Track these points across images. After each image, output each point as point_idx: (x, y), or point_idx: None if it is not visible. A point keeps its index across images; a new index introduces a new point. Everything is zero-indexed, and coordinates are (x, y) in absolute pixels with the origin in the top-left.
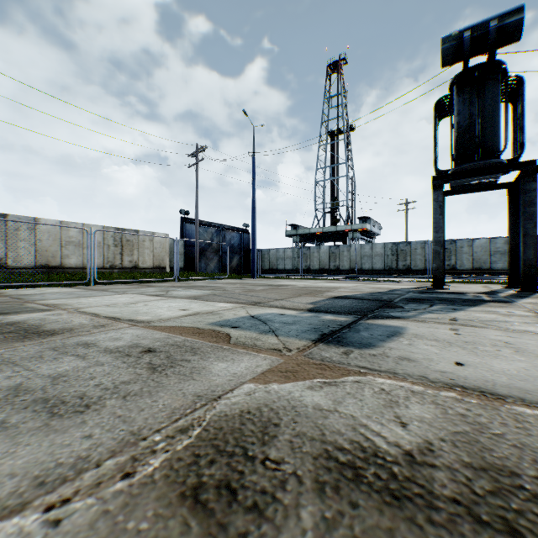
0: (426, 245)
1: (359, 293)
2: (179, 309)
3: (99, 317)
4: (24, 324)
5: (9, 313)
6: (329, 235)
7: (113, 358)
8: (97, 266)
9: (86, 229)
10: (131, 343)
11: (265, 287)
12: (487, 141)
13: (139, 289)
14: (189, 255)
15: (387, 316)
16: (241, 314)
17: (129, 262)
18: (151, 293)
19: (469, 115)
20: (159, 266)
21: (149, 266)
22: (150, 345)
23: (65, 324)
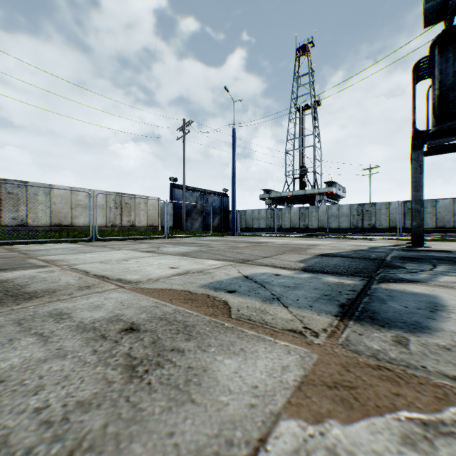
0: (390, 206)
1: (342, 251)
2: (169, 267)
3: (88, 275)
4: (10, 284)
5: (5, 270)
6: (298, 198)
7: (83, 342)
8: (101, 225)
9: (89, 192)
10: (112, 314)
11: (247, 244)
12: None
13: (134, 245)
14: (177, 215)
15: (397, 279)
16: (233, 274)
17: (127, 222)
18: (144, 249)
19: (453, 73)
20: (152, 225)
21: (143, 225)
22: (133, 317)
23: (51, 284)
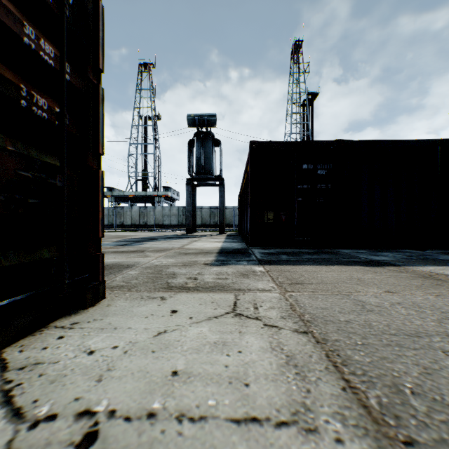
0: (203, 209)
1: (146, 237)
2: None
3: None
4: None
5: None
6: (140, 198)
7: None
8: None
9: None
10: None
11: None
12: (207, 167)
13: None
14: None
15: (147, 241)
16: None
17: None
18: None
19: (200, 153)
20: None
21: None
22: None
23: None
